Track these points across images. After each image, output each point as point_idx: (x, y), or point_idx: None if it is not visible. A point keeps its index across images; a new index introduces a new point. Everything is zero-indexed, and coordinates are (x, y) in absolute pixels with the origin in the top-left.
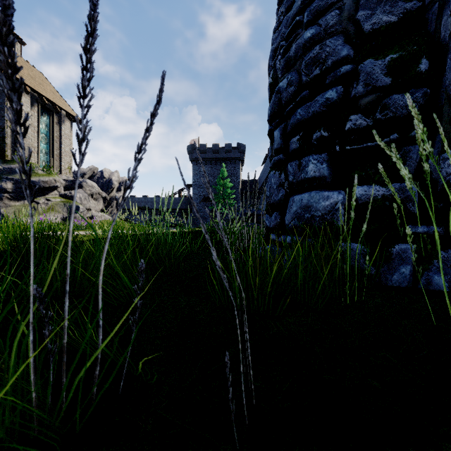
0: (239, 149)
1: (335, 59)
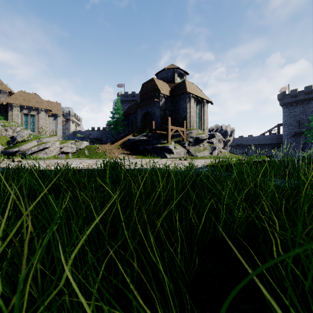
0: None
1: None
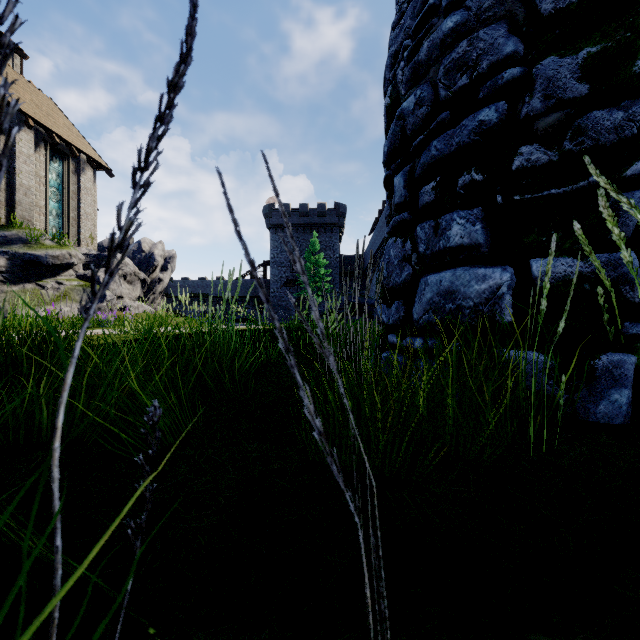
0: (337, 211)
1: (494, 59)
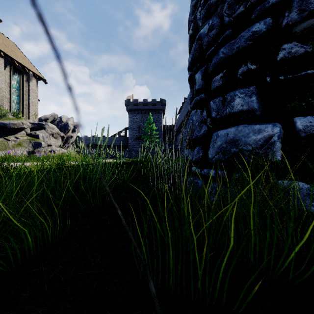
0: (161, 103)
1: None
